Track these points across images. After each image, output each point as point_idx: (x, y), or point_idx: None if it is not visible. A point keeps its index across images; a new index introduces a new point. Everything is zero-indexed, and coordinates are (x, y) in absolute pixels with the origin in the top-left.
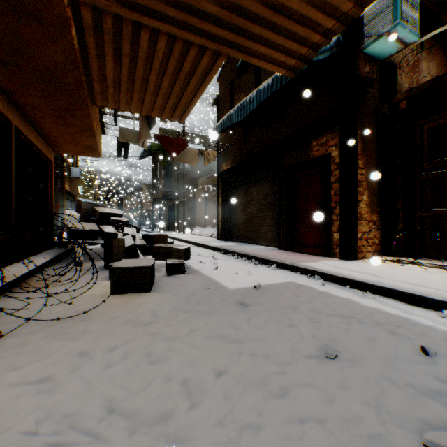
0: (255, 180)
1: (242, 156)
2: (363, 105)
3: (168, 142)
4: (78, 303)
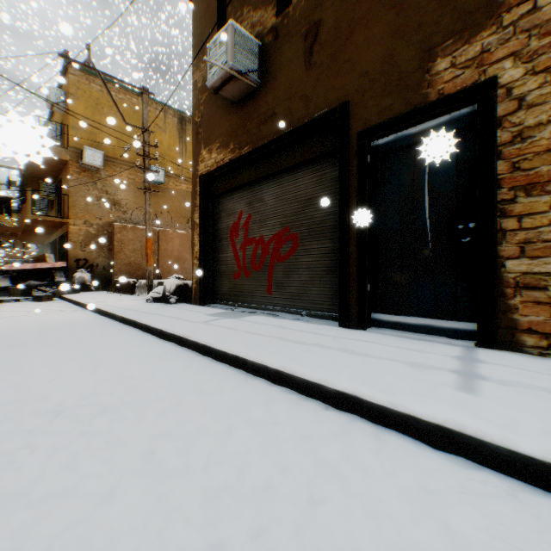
0: None
1: None
2: None
3: None
4: None
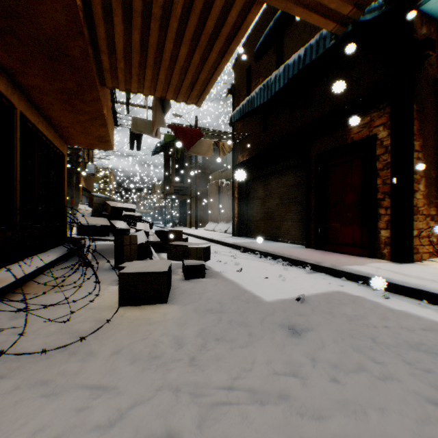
0: (275, 171)
1: (260, 146)
2: (419, 75)
3: (182, 133)
4: (77, 319)
